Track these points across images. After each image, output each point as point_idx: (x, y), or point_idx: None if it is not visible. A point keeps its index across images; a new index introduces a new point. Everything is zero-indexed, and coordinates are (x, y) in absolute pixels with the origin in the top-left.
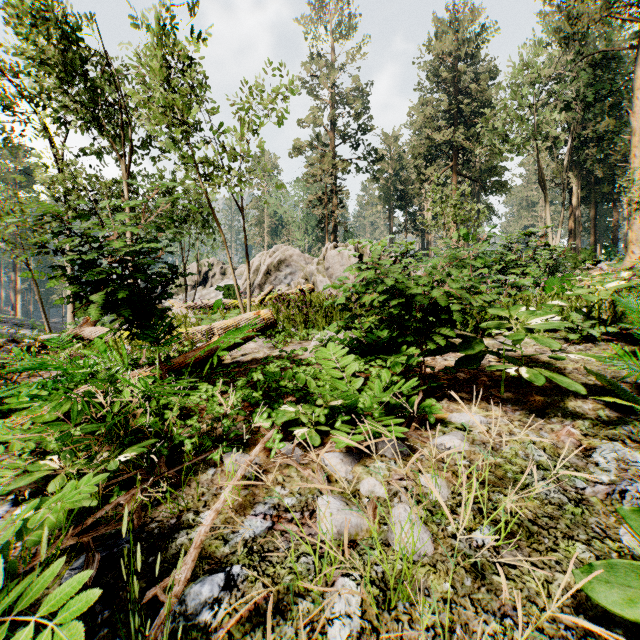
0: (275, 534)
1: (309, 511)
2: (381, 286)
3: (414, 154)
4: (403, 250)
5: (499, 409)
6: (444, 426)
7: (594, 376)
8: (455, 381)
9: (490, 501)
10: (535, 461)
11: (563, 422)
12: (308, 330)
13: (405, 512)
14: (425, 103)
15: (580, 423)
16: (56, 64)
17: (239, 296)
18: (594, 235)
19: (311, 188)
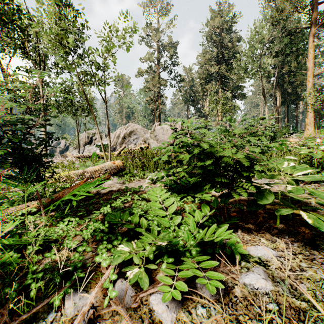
0: None
1: None
2: (197, 150)
3: (200, 78)
4: (203, 125)
5: (281, 241)
6: (246, 261)
7: None
8: (241, 213)
9: None
10: None
11: None
12: (144, 172)
13: None
14: (205, 52)
15: None
16: None
17: (104, 151)
18: (287, 120)
19: (147, 94)
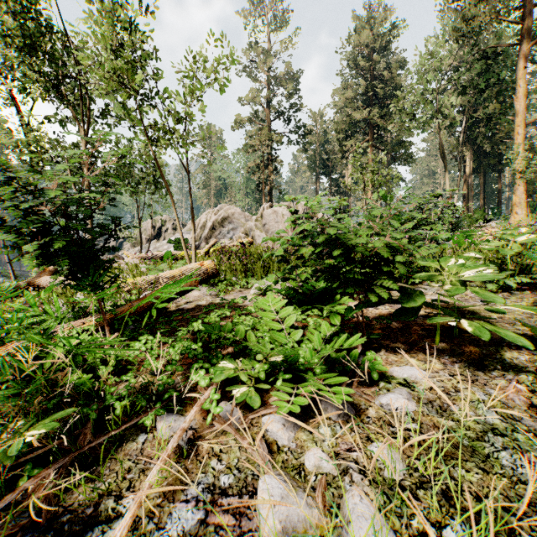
0: (208, 530)
1: (248, 494)
2: (322, 238)
3: (337, 129)
4: (336, 206)
5: (438, 361)
6: (387, 382)
7: (520, 325)
8: (389, 330)
9: (452, 479)
10: (488, 424)
11: (505, 376)
12: (248, 279)
13: (361, 502)
14: (346, 86)
15: (523, 378)
16: (17, 36)
17: (185, 248)
18: (483, 199)
19: (250, 157)
